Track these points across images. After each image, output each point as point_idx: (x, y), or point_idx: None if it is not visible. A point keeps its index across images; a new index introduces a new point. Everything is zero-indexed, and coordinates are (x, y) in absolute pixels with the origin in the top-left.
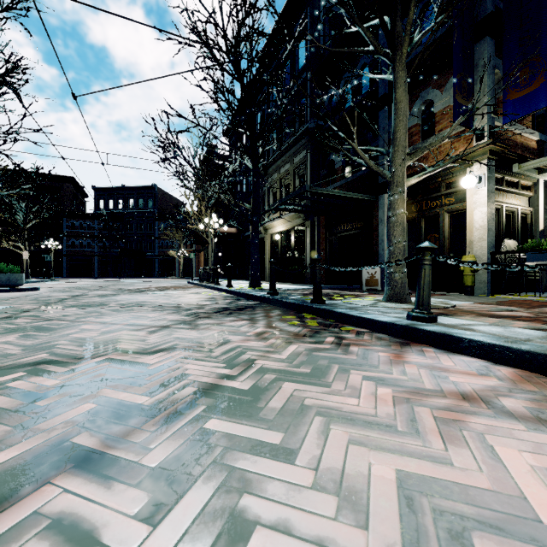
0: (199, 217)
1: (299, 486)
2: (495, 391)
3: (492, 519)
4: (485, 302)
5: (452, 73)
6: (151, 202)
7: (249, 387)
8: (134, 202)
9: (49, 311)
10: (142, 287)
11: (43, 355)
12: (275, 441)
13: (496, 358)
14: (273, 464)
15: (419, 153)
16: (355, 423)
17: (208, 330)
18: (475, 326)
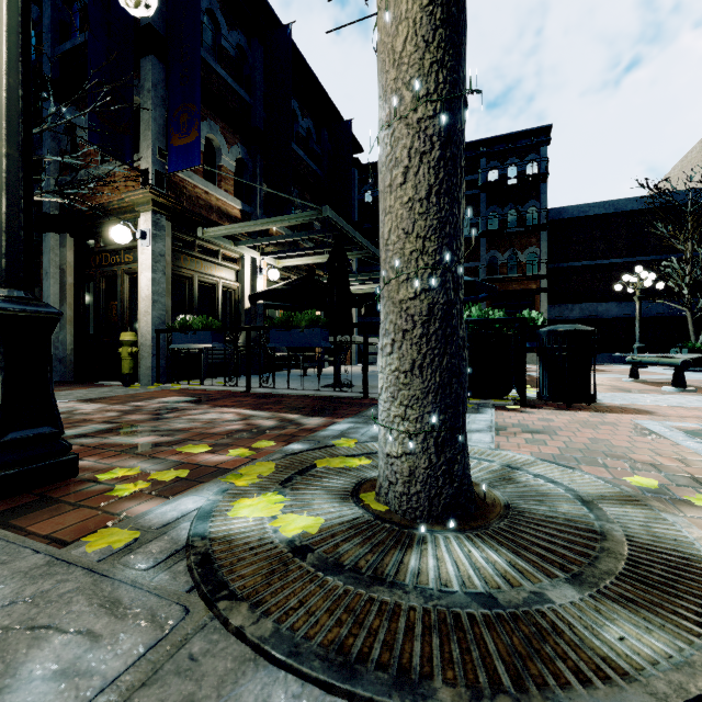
0: None
1: None
2: None
3: None
4: (99, 398)
5: None
6: None
7: None
8: None
9: None
10: None
11: None
12: None
13: None
14: None
15: None
16: None
17: None
18: None
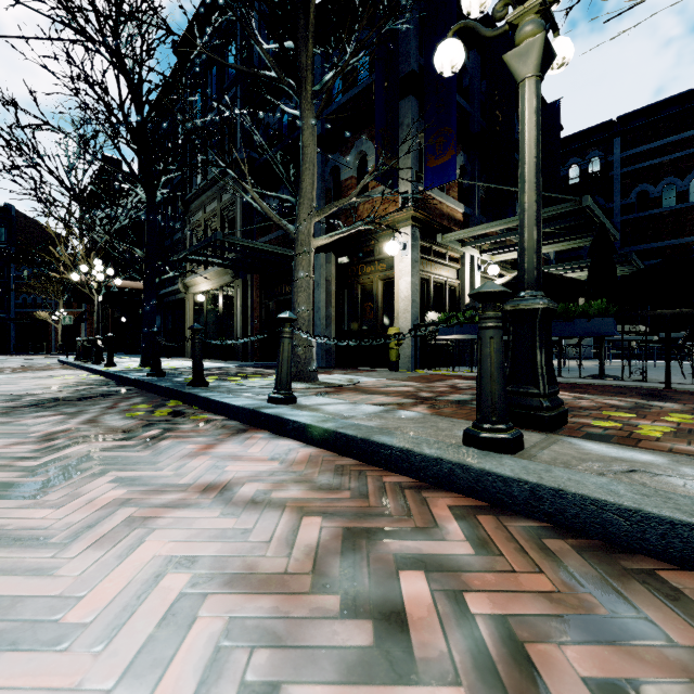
0: (76, 263)
1: None
2: (255, 477)
3: (2, 631)
4: (397, 379)
5: None
6: (3, 232)
7: None
8: None
9: None
10: None
11: None
12: None
13: (309, 439)
14: None
15: (326, 209)
16: None
17: None
18: (330, 405)
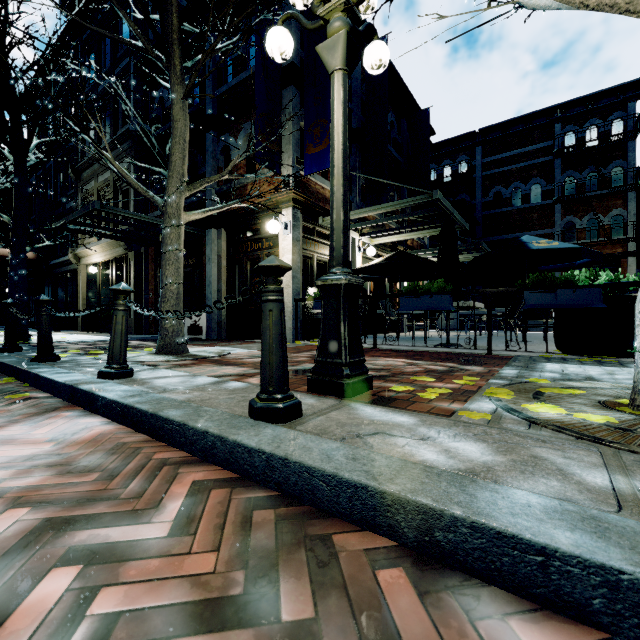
0: None
1: None
2: (5, 464)
3: None
4: None
5: None
6: None
7: None
8: None
9: None
10: None
11: None
12: None
13: (113, 416)
14: None
15: (197, 184)
16: None
17: None
18: (166, 378)
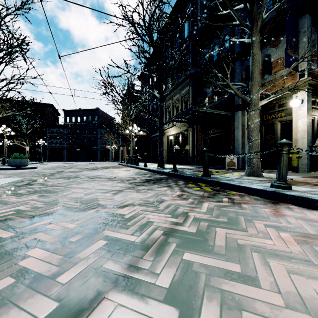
0: (125, 126)
1: (276, 306)
2: None
3: None
4: (308, 177)
5: (283, 37)
6: (96, 118)
7: (195, 231)
8: (86, 118)
9: (48, 181)
10: (94, 167)
11: (58, 207)
12: (237, 270)
13: None
14: (247, 288)
15: (268, 85)
16: (281, 258)
17: (147, 193)
18: None
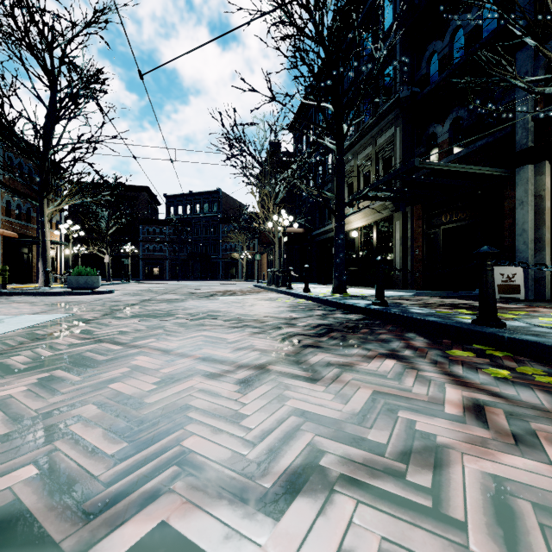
0: (266, 215)
1: None
2: None
3: None
4: None
5: None
6: (216, 206)
7: None
8: (200, 207)
9: (107, 323)
10: (209, 291)
11: (23, 471)
12: None
13: None
14: None
15: None
16: None
17: (346, 386)
18: None
